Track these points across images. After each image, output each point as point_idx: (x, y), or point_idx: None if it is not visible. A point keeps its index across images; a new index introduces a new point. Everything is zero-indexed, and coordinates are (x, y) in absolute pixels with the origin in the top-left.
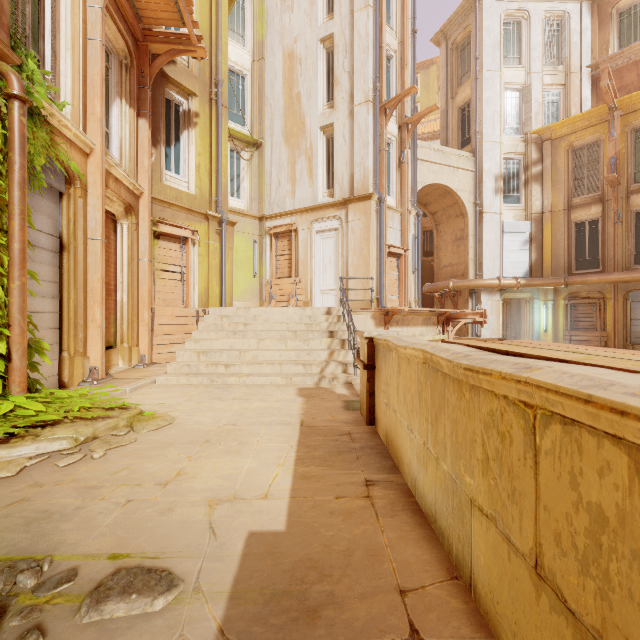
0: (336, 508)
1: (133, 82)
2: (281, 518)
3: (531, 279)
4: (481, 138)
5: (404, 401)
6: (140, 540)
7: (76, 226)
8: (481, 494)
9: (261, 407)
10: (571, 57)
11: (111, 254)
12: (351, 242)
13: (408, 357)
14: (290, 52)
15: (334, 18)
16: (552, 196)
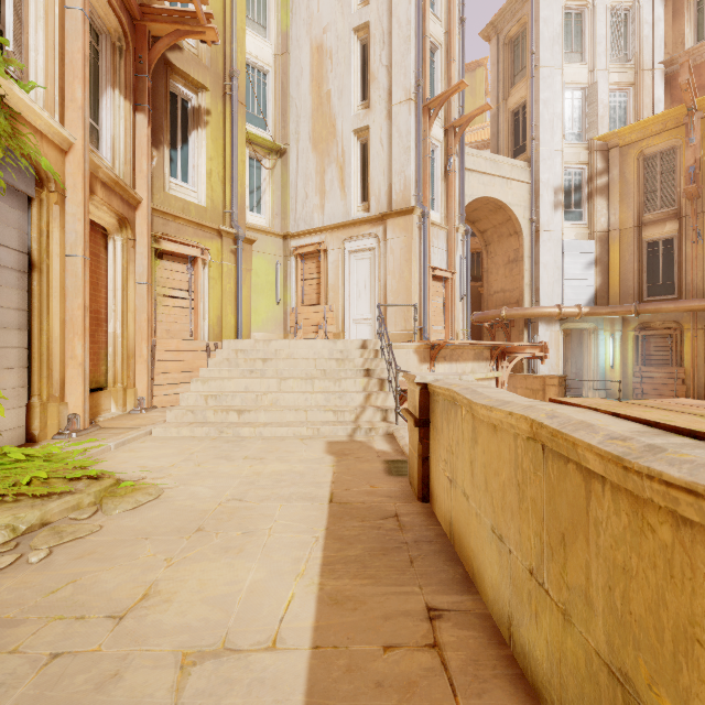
0: (386, 673)
1: (129, 69)
2: (295, 699)
3: (596, 307)
4: (538, 145)
5: (485, 487)
6: None
7: (50, 240)
8: None
9: (279, 471)
10: (641, 52)
11: (101, 276)
12: (390, 264)
13: (495, 423)
14: (319, 44)
15: (370, 4)
16: (620, 211)
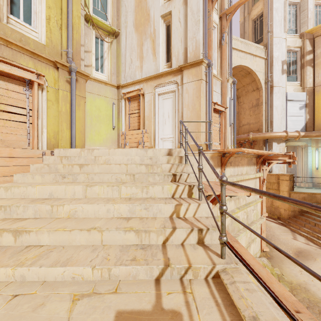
0: None
1: None
2: None
3: (309, 132)
4: (272, 35)
5: None
6: None
7: None
8: None
9: None
10: None
11: None
12: (185, 100)
13: None
14: None
15: None
16: None
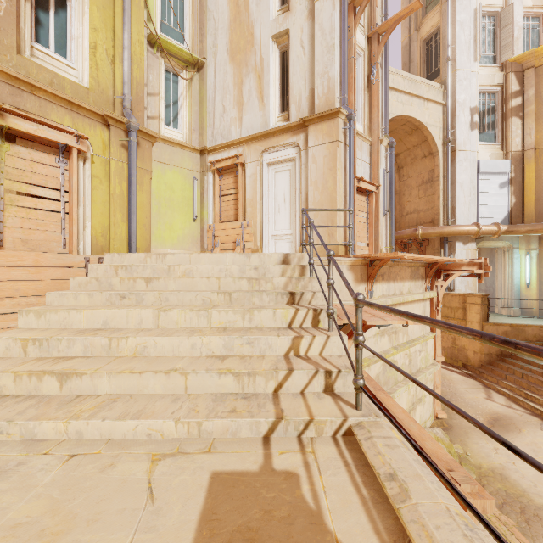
0: None
1: None
2: None
3: (514, 225)
4: (454, 66)
5: None
6: None
7: None
8: None
9: None
10: None
11: None
12: (311, 173)
13: None
14: None
15: None
16: (535, 131)
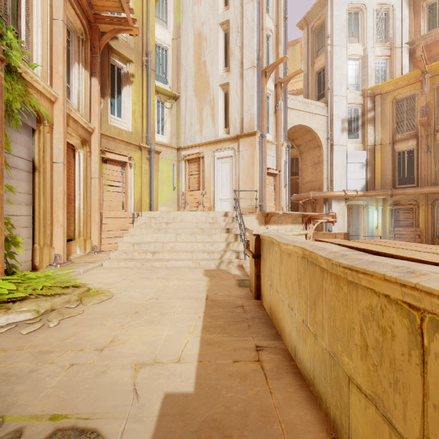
0: (234, 371)
1: (87, 51)
2: (190, 380)
3: (367, 191)
4: (332, 93)
5: (285, 285)
6: (77, 401)
7: (45, 153)
8: (359, 375)
9: (177, 285)
10: (394, 37)
11: (71, 174)
12: (241, 165)
13: (289, 252)
14: (199, 33)
15: (229, 9)
16: (381, 133)
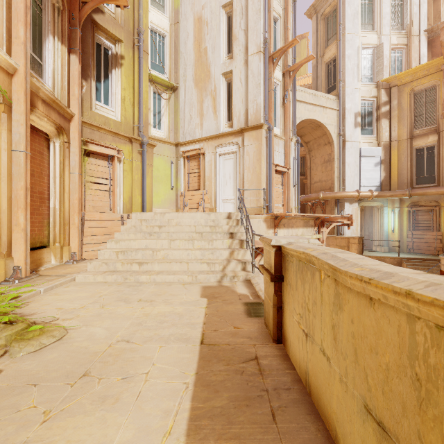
0: None
1: (64, 23)
2: None
3: (382, 191)
4: (344, 85)
5: (354, 358)
6: None
7: None
8: None
9: (163, 312)
10: (412, 23)
11: (44, 167)
12: (246, 162)
13: (372, 296)
14: (199, 17)
15: None
16: (398, 129)
